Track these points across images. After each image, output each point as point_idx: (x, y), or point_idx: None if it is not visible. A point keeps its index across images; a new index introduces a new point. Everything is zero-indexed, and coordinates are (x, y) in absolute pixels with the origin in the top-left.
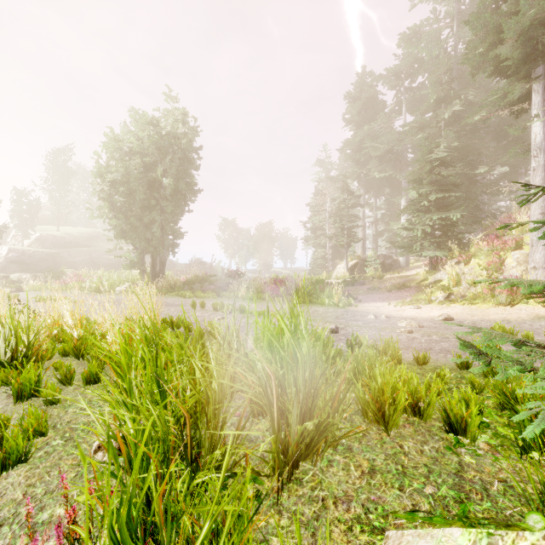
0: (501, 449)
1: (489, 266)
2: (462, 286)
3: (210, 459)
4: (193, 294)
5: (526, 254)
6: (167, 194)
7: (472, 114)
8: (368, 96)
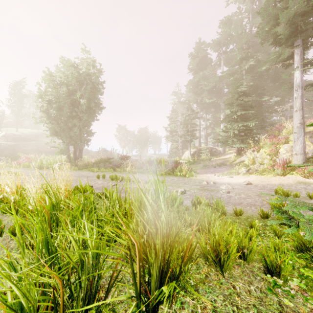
0: (307, 289)
1: (270, 153)
2: (256, 164)
3: None
4: (99, 169)
5: (291, 146)
6: (83, 109)
7: (261, 66)
8: (202, 55)
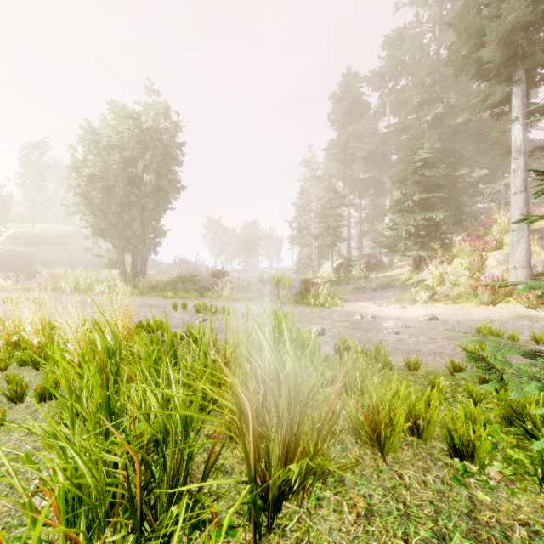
0: (515, 478)
1: (471, 266)
2: (446, 286)
3: (166, 516)
4: (176, 294)
5: (506, 254)
6: (148, 191)
7: (454, 116)
8: (353, 97)
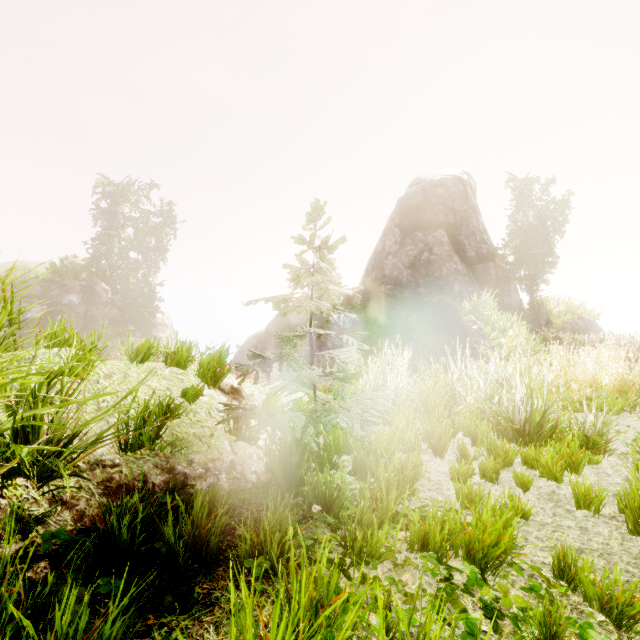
0: None
1: None
2: None
3: None
4: None
5: None
6: None
7: None
8: None
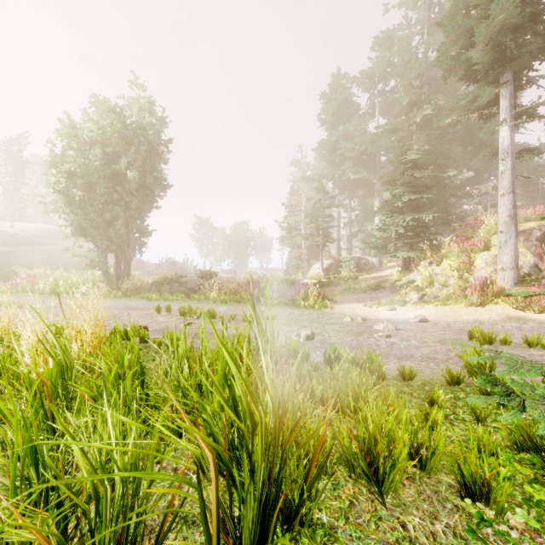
0: (541, 528)
1: (460, 267)
2: (435, 287)
3: None
4: (161, 296)
5: (494, 255)
6: (132, 188)
7: (443, 117)
8: (343, 98)
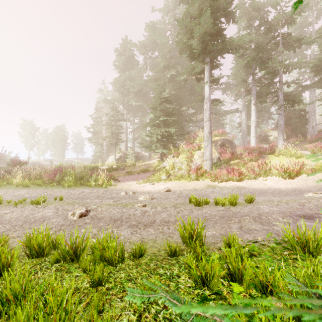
0: None
1: (187, 159)
2: (175, 170)
3: None
4: None
5: (202, 152)
6: None
7: (180, 75)
8: (129, 55)
